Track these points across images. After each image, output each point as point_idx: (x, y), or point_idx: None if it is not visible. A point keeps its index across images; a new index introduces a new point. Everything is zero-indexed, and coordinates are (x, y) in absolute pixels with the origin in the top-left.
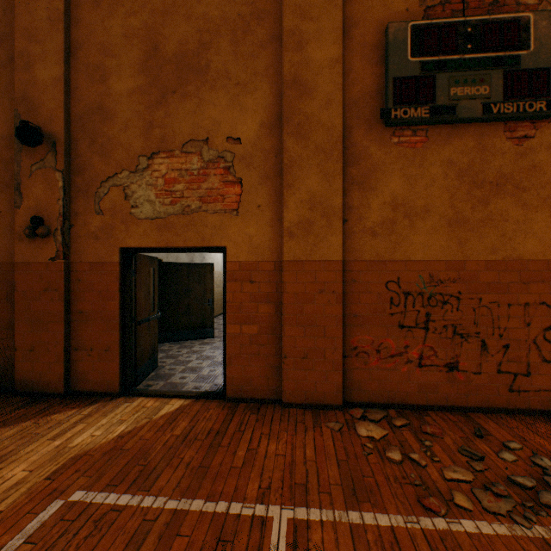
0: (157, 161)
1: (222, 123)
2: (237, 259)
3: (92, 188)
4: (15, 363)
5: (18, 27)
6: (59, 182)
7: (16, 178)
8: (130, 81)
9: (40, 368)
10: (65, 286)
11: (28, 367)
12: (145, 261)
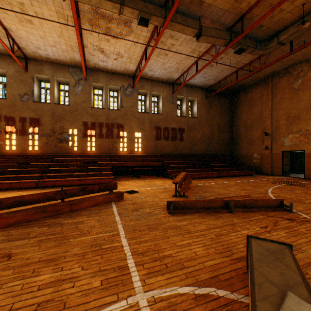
0: (288, 135)
1: (303, 127)
2: (306, 152)
3: (275, 141)
4: (261, 169)
5: (262, 116)
6: (270, 140)
7: (262, 140)
8: (283, 122)
9: (266, 170)
10: (271, 157)
11: (264, 170)
12: (286, 152)
